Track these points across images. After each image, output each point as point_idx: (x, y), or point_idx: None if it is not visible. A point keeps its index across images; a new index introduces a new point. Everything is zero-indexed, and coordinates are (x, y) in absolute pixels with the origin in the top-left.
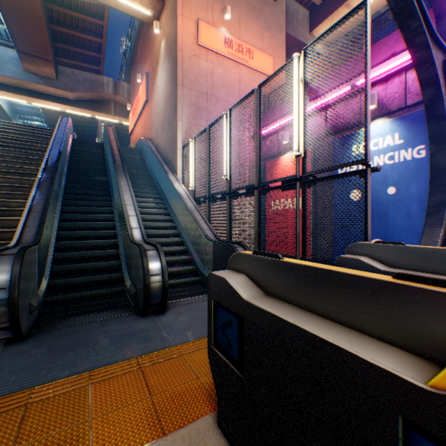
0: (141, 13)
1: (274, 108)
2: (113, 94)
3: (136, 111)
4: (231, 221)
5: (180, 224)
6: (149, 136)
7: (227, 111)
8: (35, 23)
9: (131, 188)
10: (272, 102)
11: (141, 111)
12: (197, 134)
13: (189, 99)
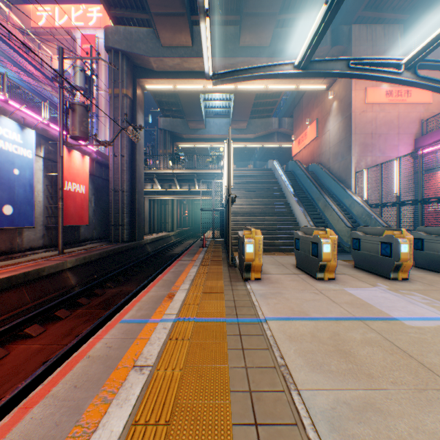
0: (319, 88)
1: (432, 133)
2: (277, 128)
3: (301, 142)
4: (399, 218)
5: (359, 220)
6: (317, 161)
7: (396, 158)
8: (247, 106)
9: (332, 202)
10: (429, 123)
11: (308, 143)
12: (369, 167)
13: (358, 141)
